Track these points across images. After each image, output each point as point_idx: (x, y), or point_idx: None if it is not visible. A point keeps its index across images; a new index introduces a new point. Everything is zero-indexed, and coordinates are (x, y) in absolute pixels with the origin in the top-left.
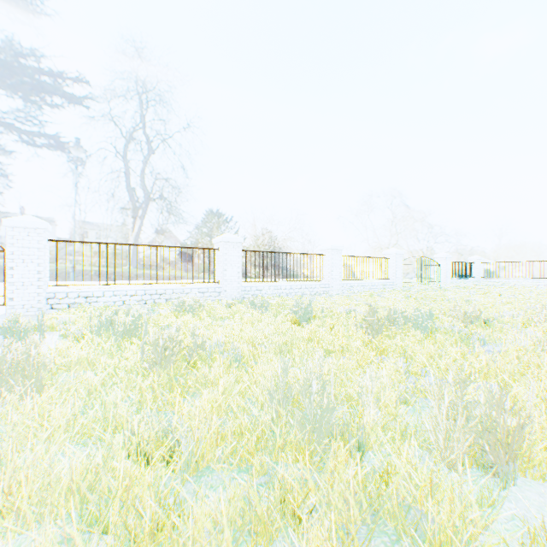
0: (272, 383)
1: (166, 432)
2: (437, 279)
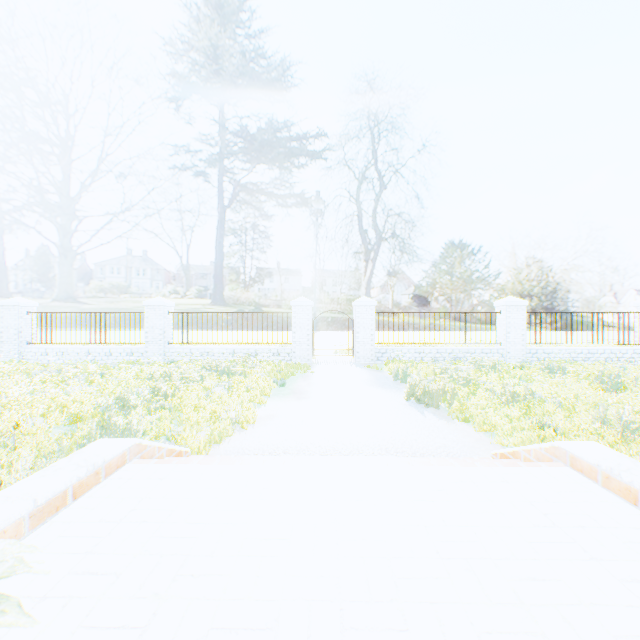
0: (594, 415)
1: (544, 424)
2: None
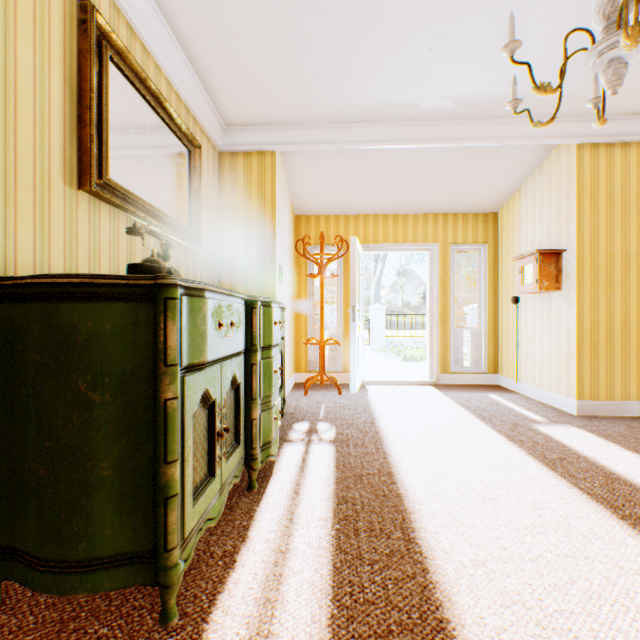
0: None
1: None
2: None
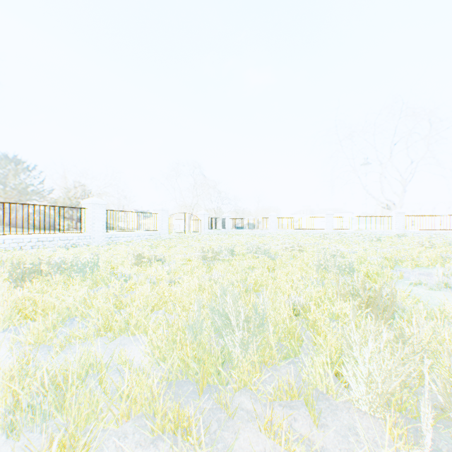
0: None
1: None
2: (199, 230)
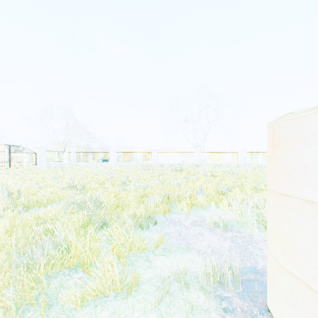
0: None
1: None
2: (35, 163)
